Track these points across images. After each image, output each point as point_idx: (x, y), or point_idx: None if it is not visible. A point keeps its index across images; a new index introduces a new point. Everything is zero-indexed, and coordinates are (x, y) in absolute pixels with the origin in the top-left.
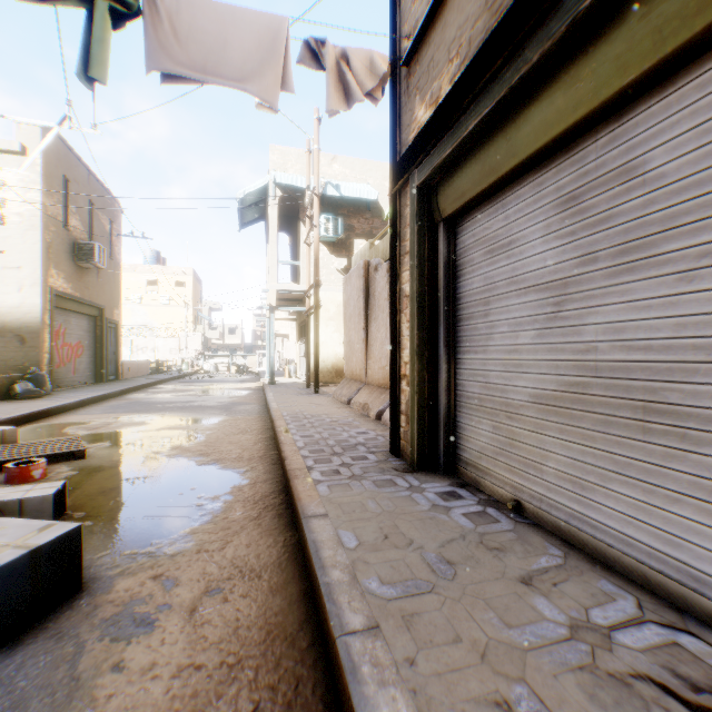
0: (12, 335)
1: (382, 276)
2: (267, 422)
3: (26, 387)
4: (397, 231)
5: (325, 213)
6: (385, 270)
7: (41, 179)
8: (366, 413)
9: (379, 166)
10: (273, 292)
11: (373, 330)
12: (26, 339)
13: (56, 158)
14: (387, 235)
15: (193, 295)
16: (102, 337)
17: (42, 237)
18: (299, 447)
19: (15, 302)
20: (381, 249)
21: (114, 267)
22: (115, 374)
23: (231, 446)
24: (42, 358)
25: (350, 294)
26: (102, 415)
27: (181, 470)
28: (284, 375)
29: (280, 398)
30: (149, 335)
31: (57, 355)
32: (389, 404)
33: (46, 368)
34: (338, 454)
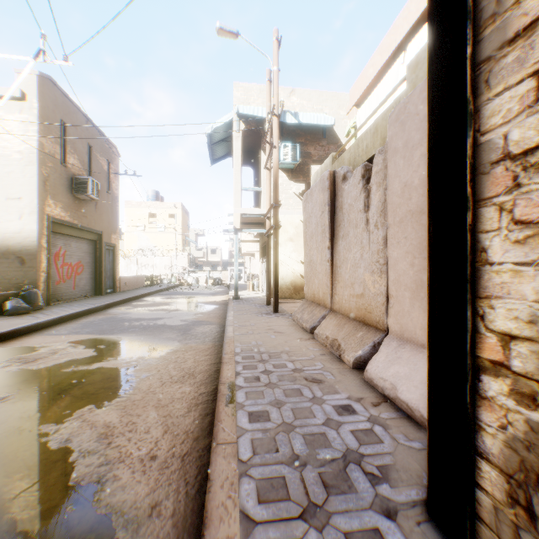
0: (14, 257)
1: (353, 184)
2: (219, 356)
3: (14, 304)
4: (466, 8)
5: (284, 142)
6: (359, 176)
7: (37, 121)
8: (337, 353)
9: (335, 96)
10: (237, 215)
11: (340, 250)
12: (25, 260)
13: (52, 104)
14: (356, 140)
15: (181, 224)
16: (100, 258)
17: (38, 171)
18: (241, 464)
19: (16, 228)
20: (346, 159)
21: (111, 200)
22: (112, 287)
23: (154, 415)
24: (38, 277)
25: (312, 211)
26: (63, 337)
27: (33, 501)
28: (249, 288)
29: (239, 320)
30: (150, 255)
31: (56, 273)
32: (429, 409)
33: (42, 285)
34: (317, 512)
